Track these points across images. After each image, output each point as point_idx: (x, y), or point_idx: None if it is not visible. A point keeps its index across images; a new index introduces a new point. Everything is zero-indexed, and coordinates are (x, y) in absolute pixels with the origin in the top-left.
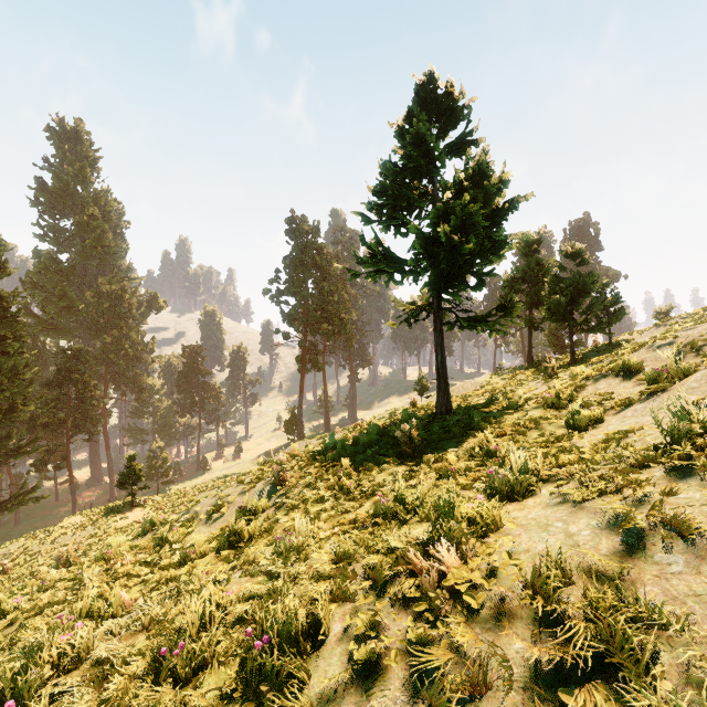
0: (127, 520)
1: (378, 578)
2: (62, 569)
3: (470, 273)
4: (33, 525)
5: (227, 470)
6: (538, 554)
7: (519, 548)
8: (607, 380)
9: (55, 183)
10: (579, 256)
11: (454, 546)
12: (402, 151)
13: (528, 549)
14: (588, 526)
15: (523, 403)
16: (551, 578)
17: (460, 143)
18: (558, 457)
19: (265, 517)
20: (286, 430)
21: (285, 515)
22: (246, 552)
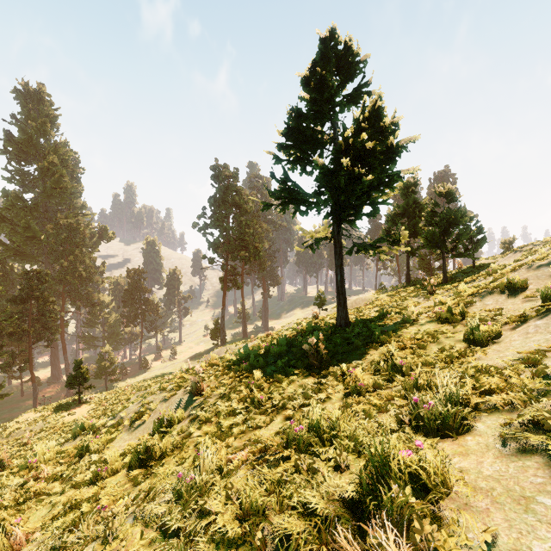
0: (74, 416)
1: None
2: None
3: (366, 203)
4: (1, 416)
5: (163, 369)
6: None
7: (500, 542)
8: (493, 297)
9: (21, 135)
10: (450, 195)
11: (404, 536)
12: (308, 97)
13: (517, 549)
14: None
15: (416, 317)
16: None
17: (356, 93)
18: (478, 379)
19: (179, 430)
20: (211, 336)
21: (198, 429)
22: (156, 472)
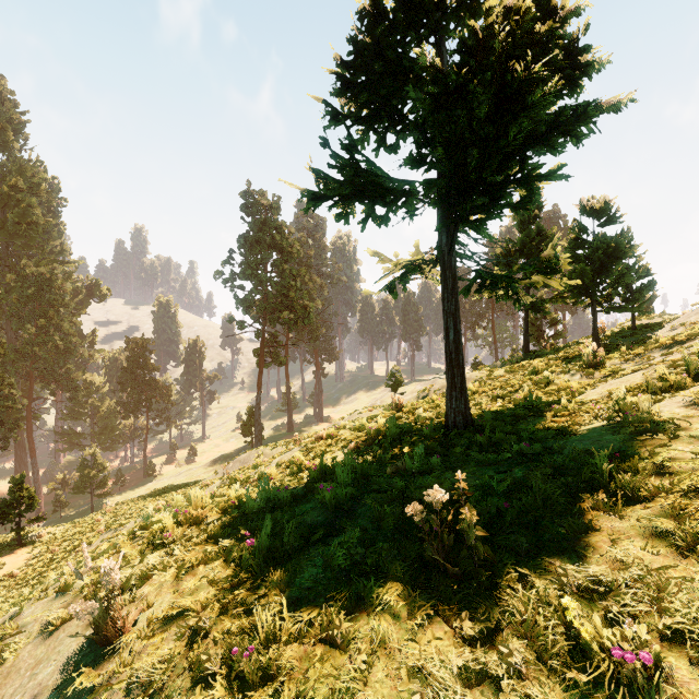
0: None
1: None
2: None
3: (515, 180)
4: None
5: (175, 477)
6: None
7: None
8: None
9: None
10: (604, 214)
11: None
12: None
13: None
14: None
15: (669, 417)
16: None
17: None
18: None
19: None
20: (243, 431)
21: None
22: None
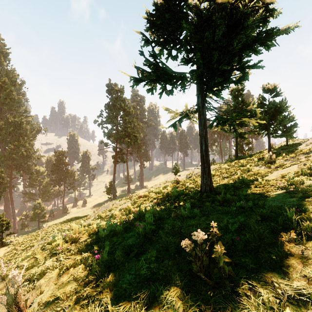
0: None
1: None
2: None
3: (236, 69)
4: None
5: (77, 213)
6: None
7: None
8: None
9: None
10: (273, 92)
11: None
12: None
13: None
14: None
15: None
16: None
17: None
18: None
19: None
20: (107, 193)
21: None
22: None
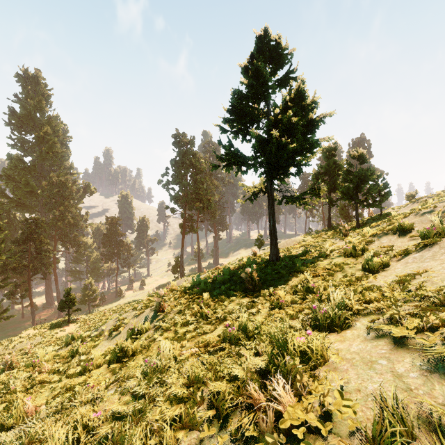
0: (64, 332)
1: (221, 409)
2: (6, 371)
3: (292, 165)
4: (7, 334)
5: (134, 297)
6: (377, 404)
7: (349, 386)
8: (388, 237)
9: (22, 111)
10: (362, 157)
11: (289, 383)
12: (246, 82)
13: (359, 389)
14: (414, 367)
15: (329, 253)
16: (397, 437)
17: (285, 78)
18: (363, 294)
19: (146, 336)
20: (173, 271)
21: (160, 335)
22: (129, 365)
